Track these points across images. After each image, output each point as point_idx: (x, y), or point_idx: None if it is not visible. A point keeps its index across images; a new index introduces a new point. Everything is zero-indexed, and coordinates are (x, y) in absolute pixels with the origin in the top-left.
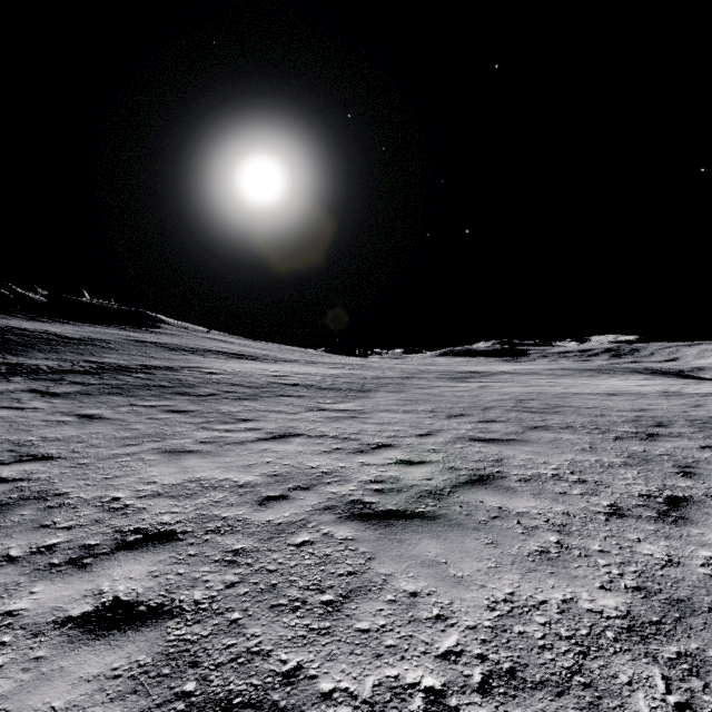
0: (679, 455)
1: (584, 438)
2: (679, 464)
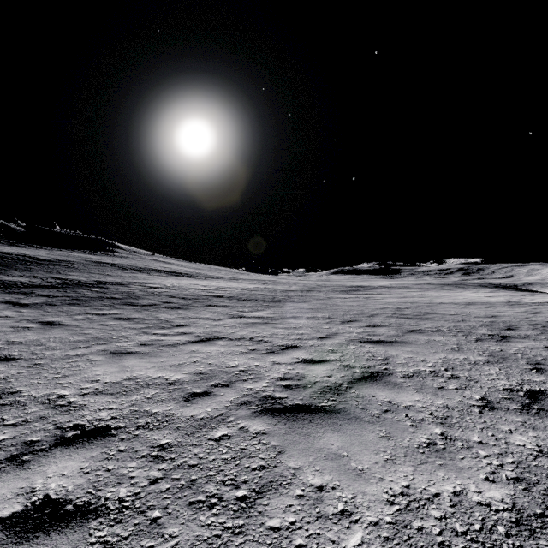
0: (529, 354)
1: (452, 340)
2: (531, 361)
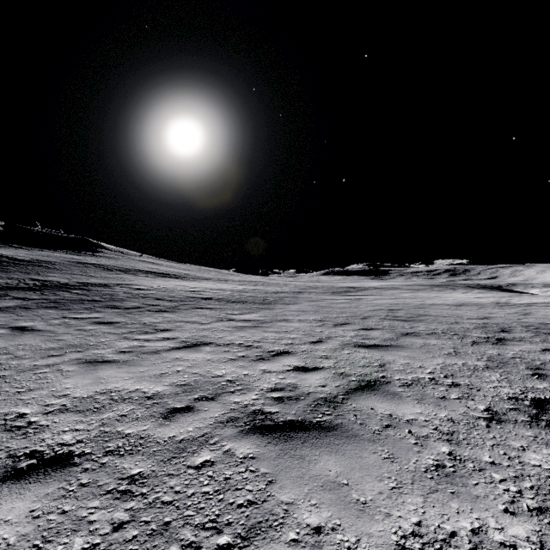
0: (527, 358)
1: (448, 343)
2: (530, 366)
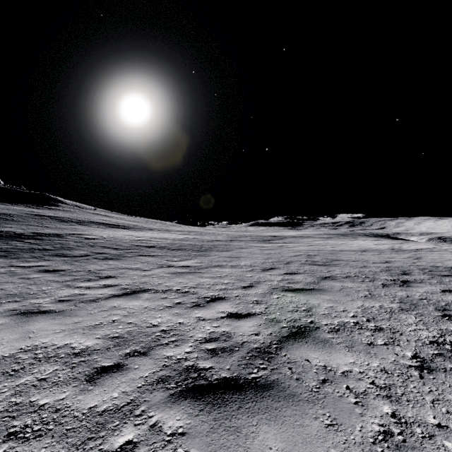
0: (432, 299)
1: (362, 286)
2: (438, 307)
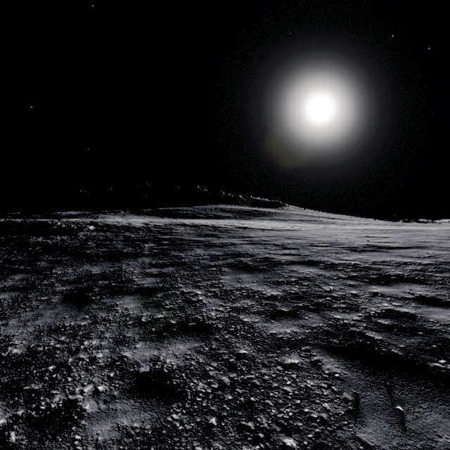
0: None
1: None
2: None
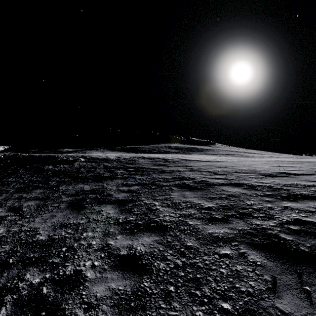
0: None
1: None
2: None
